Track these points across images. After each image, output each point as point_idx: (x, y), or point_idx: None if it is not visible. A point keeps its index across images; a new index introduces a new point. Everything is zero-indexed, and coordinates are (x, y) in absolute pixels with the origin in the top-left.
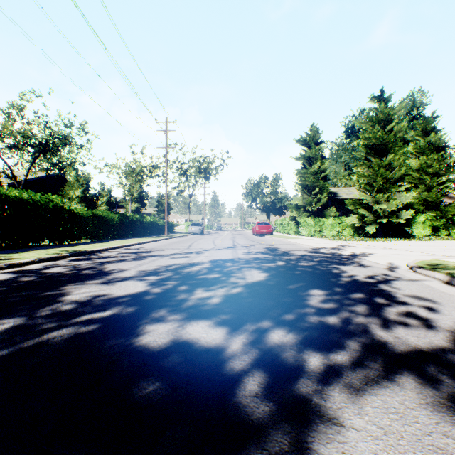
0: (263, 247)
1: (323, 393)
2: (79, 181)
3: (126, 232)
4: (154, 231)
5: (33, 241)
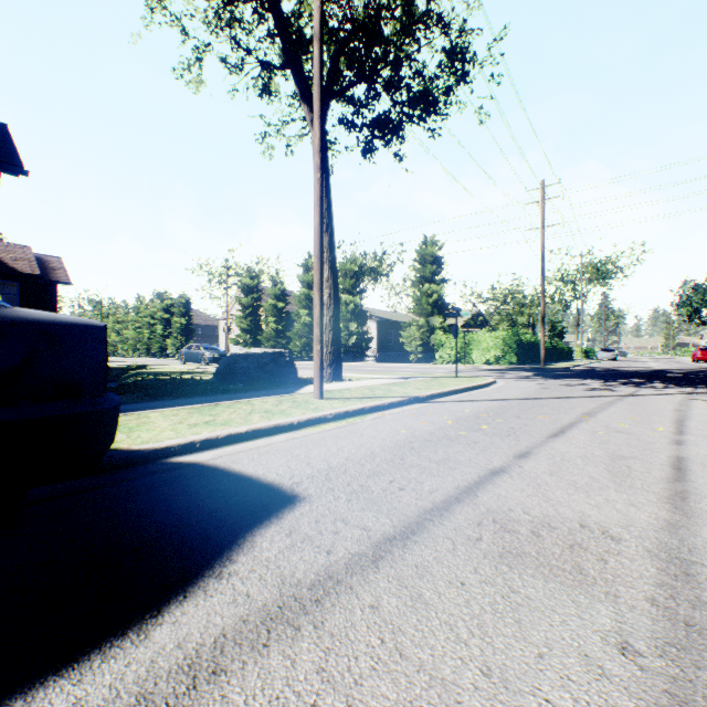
0: (699, 367)
1: (699, 373)
2: (506, 318)
3: (551, 357)
4: (562, 357)
5: (533, 360)
